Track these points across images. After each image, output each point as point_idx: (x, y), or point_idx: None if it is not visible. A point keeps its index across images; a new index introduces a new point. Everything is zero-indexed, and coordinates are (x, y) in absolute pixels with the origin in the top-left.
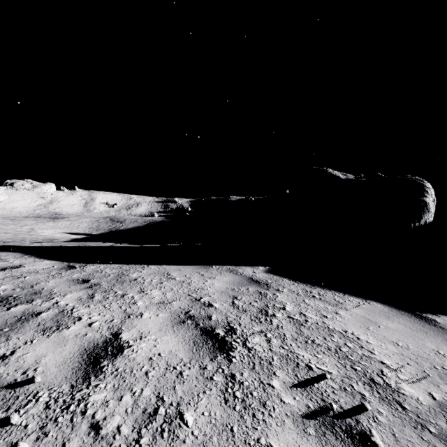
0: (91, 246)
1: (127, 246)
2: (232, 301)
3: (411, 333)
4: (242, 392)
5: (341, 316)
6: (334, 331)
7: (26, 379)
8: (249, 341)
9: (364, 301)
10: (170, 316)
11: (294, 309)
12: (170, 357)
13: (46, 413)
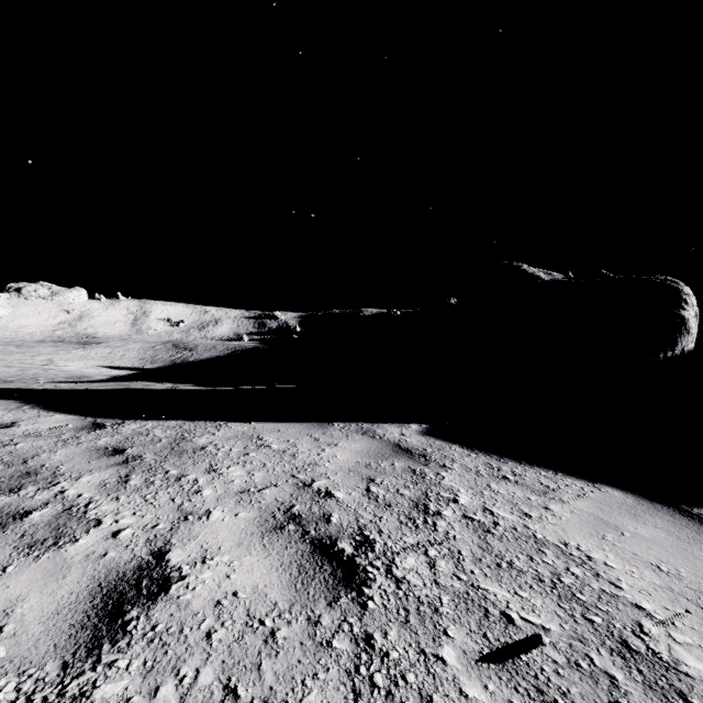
0: (138, 390)
1: (196, 388)
2: (367, 487)
3: (679, 546)
4: (387, 674)
5: (555, 515)
6: (545, 543)
7: None
8: (398, 566)
9: (591, 485)
10: (258, 517)
11: (473, 501)
12: (253, 601)
13: None
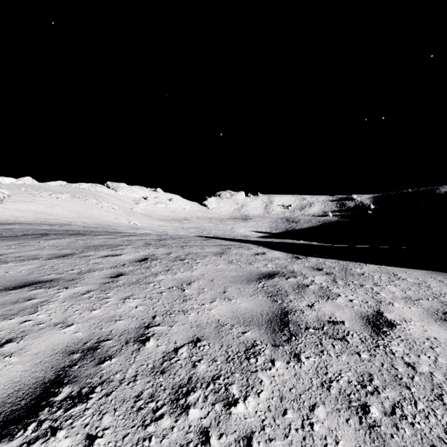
0: (293, 243)
1: (322, 244)
2: None
3: None
4: None
5: None
6: None
7: (334, 322)
8: None
9: None
10: (424, 312)
11: None
12: None
13: (364, 344)
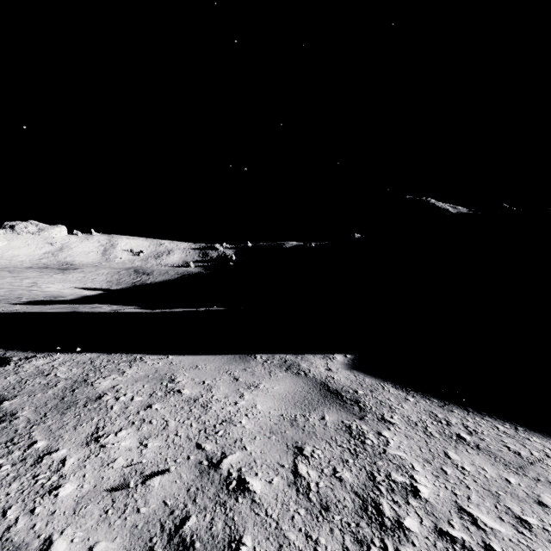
0: (79, 313)
1: (135, 311)
2: (294, 465)
3: None
4: None
5: None
6: None
7: None
8: None
9: None
10: None
11: (438, 490)
12: None
13: None
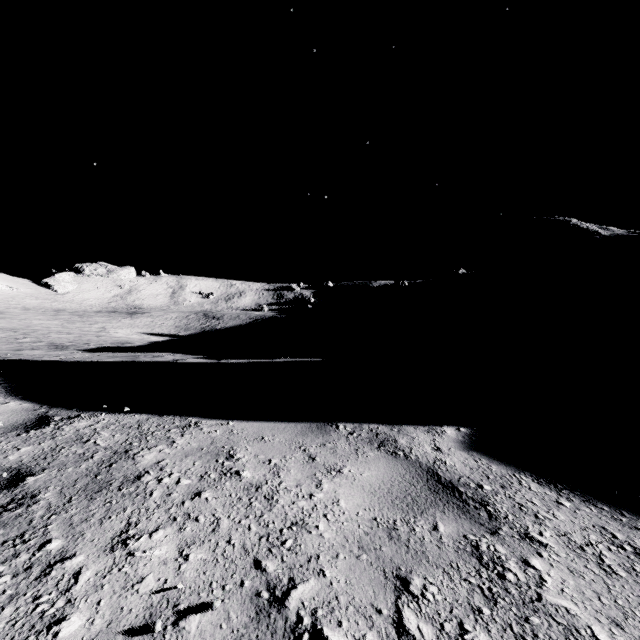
0: (138, 363)
1: (199, 362)
2: (396, 611)
3: None
4: None
5: None
6: None
7: None
8: None
9: None
10: None
11: None
12: None
13: None
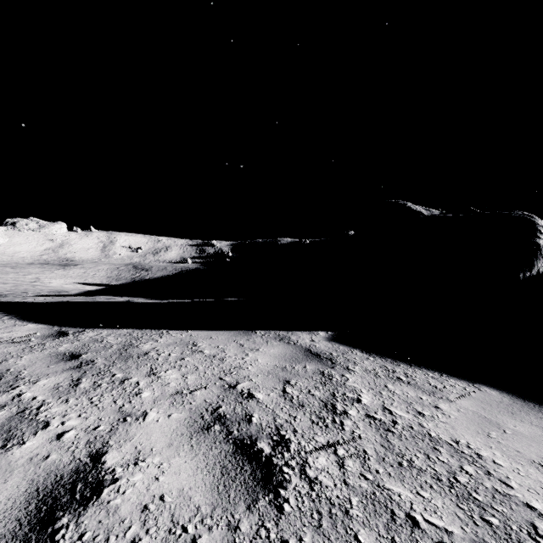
0: (100, 303)
1: (147, 301)
2: (283, 388)
3: None
4: None
5: (445, 413)
6: (439, 441)
7: None
8: (310, 465)
9: (472, 385)
10: (188, 418)
11: (373, 400)
12: (178, 505)
13: None
